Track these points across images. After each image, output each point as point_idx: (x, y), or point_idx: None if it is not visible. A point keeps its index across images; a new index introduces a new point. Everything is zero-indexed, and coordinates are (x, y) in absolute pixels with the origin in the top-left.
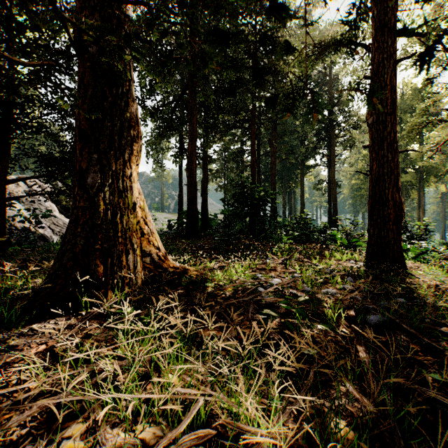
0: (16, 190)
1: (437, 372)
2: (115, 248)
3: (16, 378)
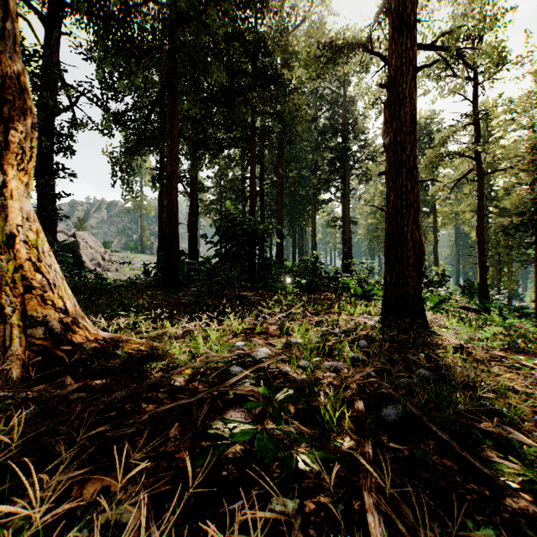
0: None
1: (489, 522)
2: None
3: None
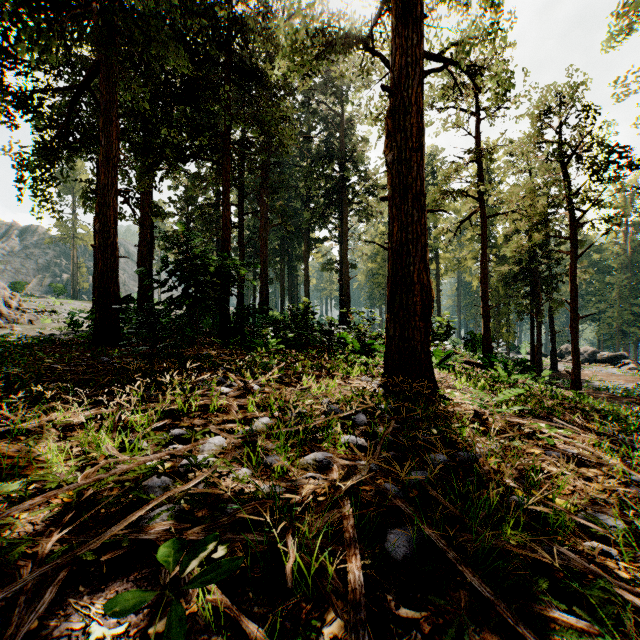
0: None
1: None
2: None
3: None
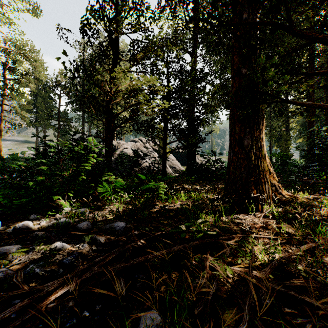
0: (140, 146)
1: None
2: (259, 181)
3: (267, 234)
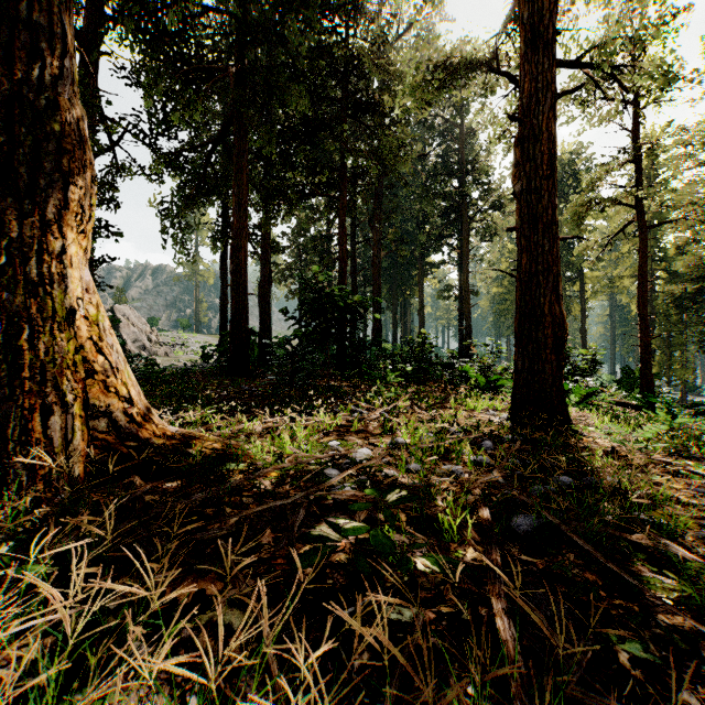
0: None
1: (636, 637)
2: (13, 404)
3: None
